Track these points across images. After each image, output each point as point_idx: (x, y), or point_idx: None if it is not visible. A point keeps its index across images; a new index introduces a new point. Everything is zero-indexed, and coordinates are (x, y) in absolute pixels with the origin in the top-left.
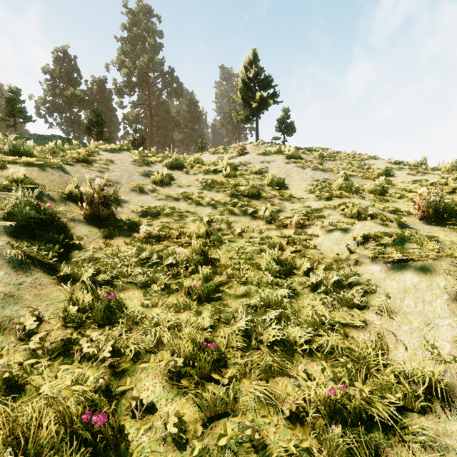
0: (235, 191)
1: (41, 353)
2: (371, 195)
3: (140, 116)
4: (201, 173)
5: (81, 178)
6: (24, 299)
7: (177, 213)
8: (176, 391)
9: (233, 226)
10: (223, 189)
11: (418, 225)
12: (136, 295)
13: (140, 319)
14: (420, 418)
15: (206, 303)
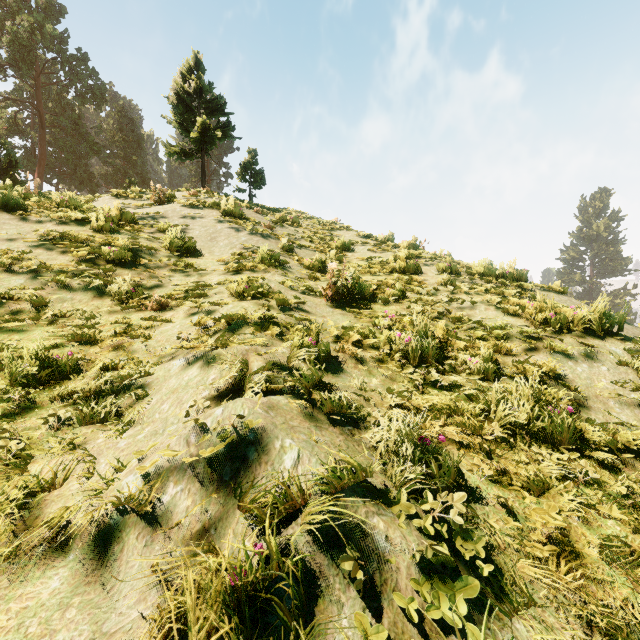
0: (97, 253)
1: None
2: (304, 271)
3: (20, 122)
4: (52, 222)
5: None
6: None
7: None
8: None
9: (53, 306)
10: (73, 249)
11: (321, 307)
12: None
13: None
14: None
15: None
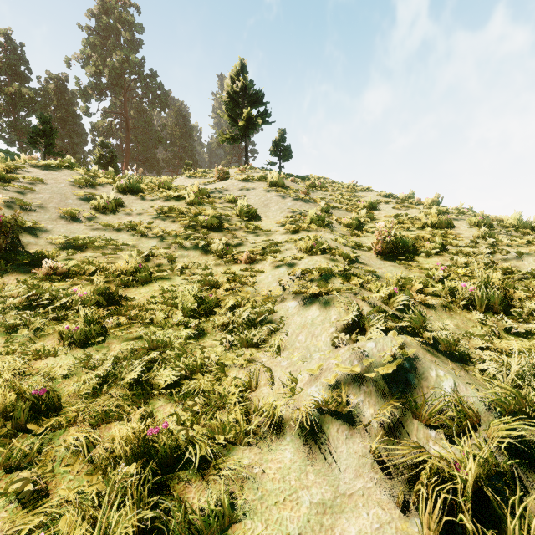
0: (194, 221)
1: None
2: (345, 229)
3: (113, 127)
4: (160, 200)
5: None
6: None
7: (111, 245)
8: None
9: (178, 261)
10: (179, 219)
11: (373, 260)
12: None
13: None
14: (244, 451)
15: (84, 347)
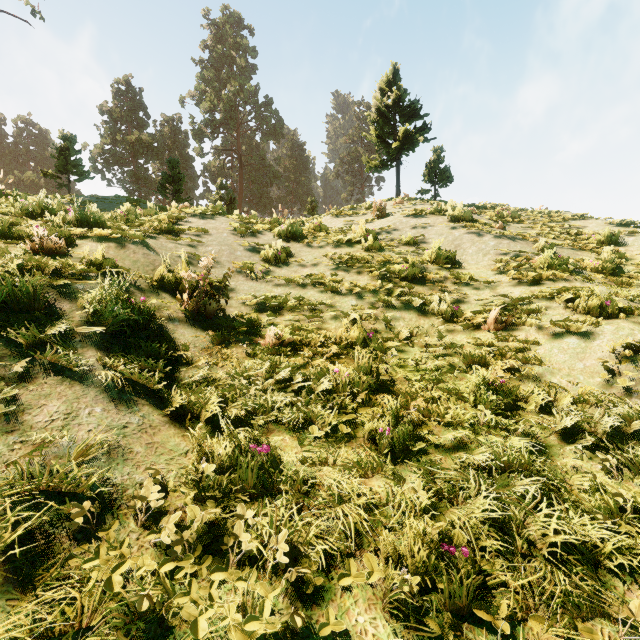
0: (385, 271)
1: (180, 552)
2: (600, 275)
3: (225, 167)
4: (329, 246)
5: (169, 256)
6: (134, 452)
7: (308, 306)
8: (415, 639)
9: (394, 325)
10: (367, 269)
11: None
12: (288, 444)
13: (308, 488)
14: None
15: (402, 460)
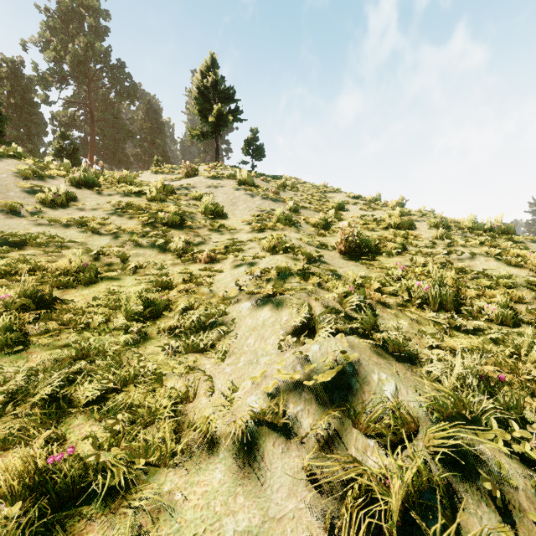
0: (154, 217)
1: None
2: (312, 228)
3: (77, 119)
4: (118, 195)
5: None
6: None
7: (55, 242)
8: None
9: (132, 260)
10: (137, 215)
11: (336, 260)
12: None
13: None
14: (168, 474)
15: None
